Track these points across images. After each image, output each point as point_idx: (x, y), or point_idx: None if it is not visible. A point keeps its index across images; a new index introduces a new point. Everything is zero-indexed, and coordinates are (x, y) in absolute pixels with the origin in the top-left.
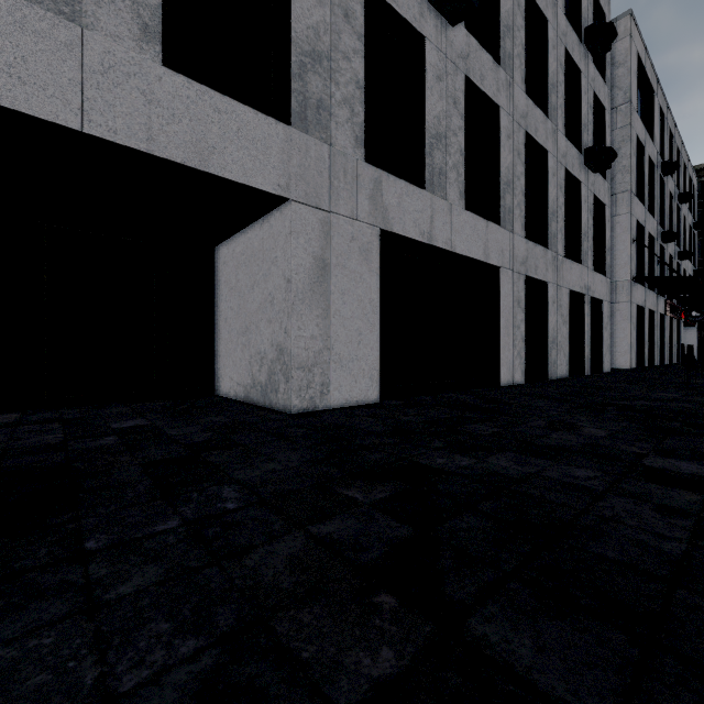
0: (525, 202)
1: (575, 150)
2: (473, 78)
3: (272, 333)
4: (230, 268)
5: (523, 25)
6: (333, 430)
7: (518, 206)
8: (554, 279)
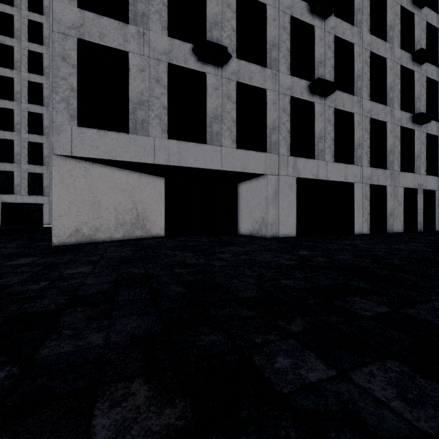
0: (373, 149)
1: (409, 114)
2: (338, 107)
3: (260, 214)
4: (244, 192)
5: (368, 70)
6: (280, 240)
7: (365, 153)
8: (392, 183)
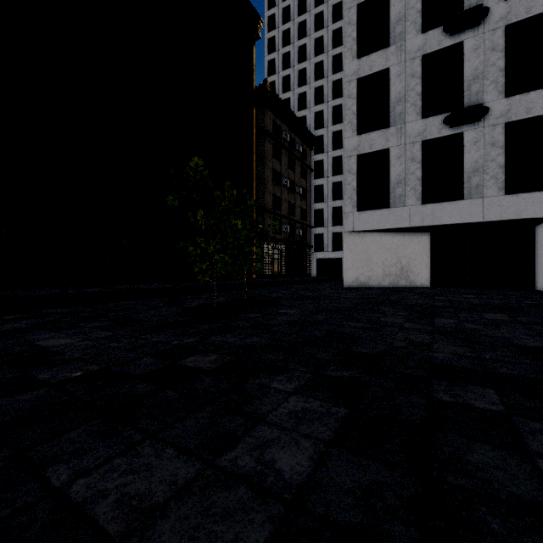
0: None
1: None
2: None
3: None
4: (540, 237)
5: None
6: None
7: None
8: None
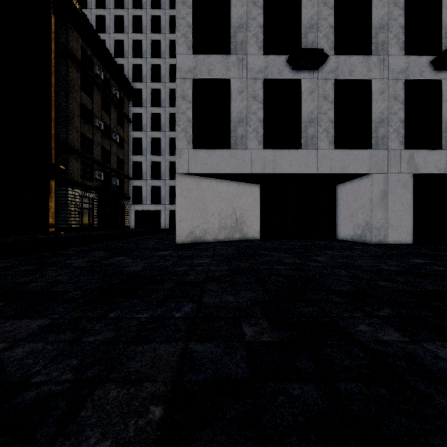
0: None
1: None
2: None
3: (363, 217)
4: (343, 194)
5: None
6: (388, 247)
7: None
8: None
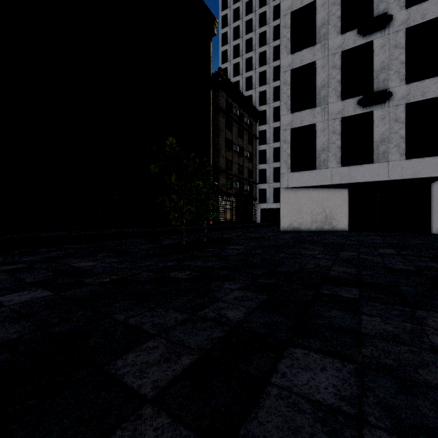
0: None
1: None
2: None
3: None
4: (434, 192)
5: None
6: None
7: None
8: None
